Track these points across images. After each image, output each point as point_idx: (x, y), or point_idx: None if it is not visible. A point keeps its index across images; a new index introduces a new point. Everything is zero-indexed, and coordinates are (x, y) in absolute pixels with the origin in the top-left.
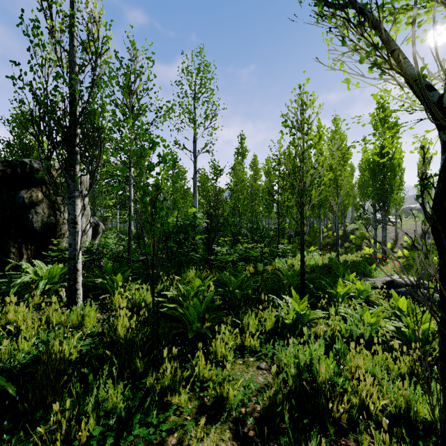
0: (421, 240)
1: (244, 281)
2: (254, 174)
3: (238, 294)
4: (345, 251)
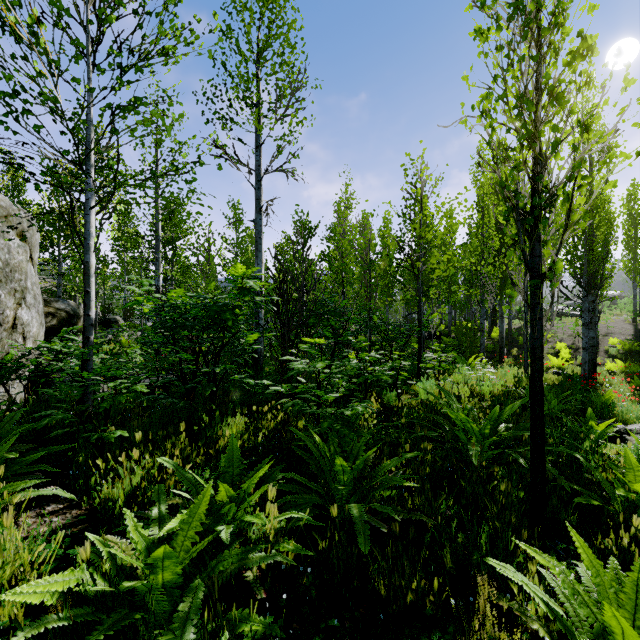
0: (638, 345)
1: (370, 461)
2: (364, 243)
3: (361, 530)
4: (515, 362)
